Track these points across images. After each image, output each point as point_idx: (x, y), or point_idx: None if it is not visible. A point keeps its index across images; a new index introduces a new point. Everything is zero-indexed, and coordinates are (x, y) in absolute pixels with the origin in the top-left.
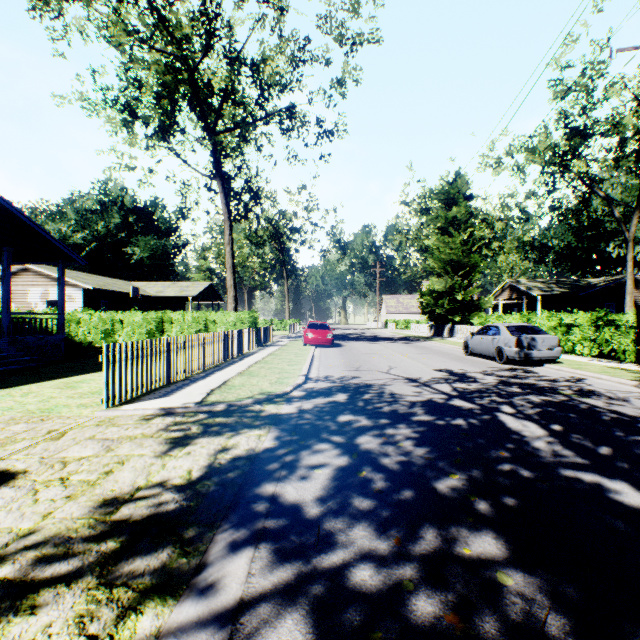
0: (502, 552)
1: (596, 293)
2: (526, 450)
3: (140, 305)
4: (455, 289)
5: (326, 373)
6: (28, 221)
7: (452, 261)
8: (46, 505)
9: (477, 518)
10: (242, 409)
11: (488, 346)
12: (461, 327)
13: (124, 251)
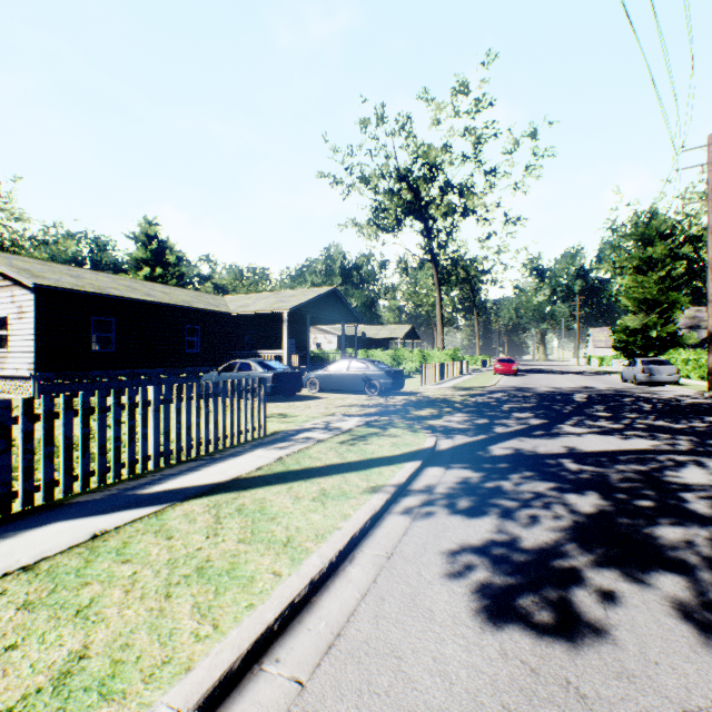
0: (533, 400)
1: None
2: (568, 397)
3: (363, 345)
4: (649, 326)
5: (506, 384)
6: (351, 308)
7: (647, 299)
8: (438, 393)
9: (533, 399)
10: (469, 388)
11: (630, 374)
12: None
13: None
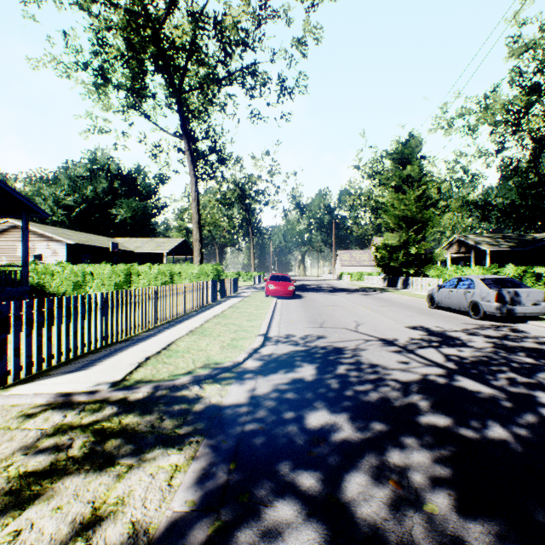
0: None
1: (543, 247)
2: None
3: (120, 259)
4: (409, 243)
5: (287, 331)
6: None
7: (406, 217)
8: None
9: None
10: (171, 395)
11: (459, 300)
12: (416, 279)
13: (110, 212)
